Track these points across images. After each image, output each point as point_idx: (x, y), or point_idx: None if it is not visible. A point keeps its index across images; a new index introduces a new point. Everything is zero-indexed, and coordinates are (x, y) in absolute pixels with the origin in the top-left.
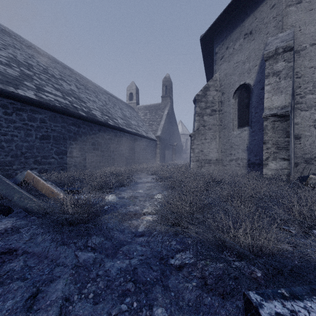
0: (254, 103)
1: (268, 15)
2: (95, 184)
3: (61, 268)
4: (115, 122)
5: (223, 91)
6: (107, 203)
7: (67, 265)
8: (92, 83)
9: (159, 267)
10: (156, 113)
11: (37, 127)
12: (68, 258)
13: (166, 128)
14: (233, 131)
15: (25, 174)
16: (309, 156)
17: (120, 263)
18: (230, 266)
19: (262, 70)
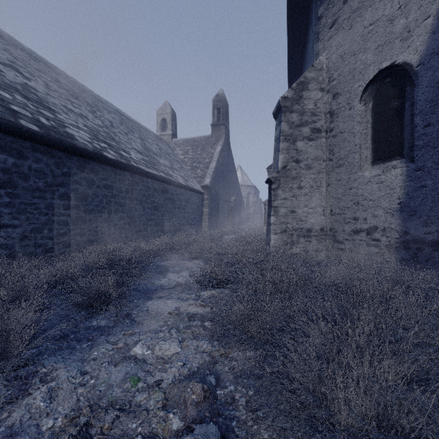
0: (420, 104)
1: None
2: None
3: None
4: (122, 156)
5: (336, 91)
6: None
7: None
8: (94, 95)
9: None
10: (203, 151)
11: None
12: None
13: (218, 173)
14: (361, 170)
15: None
16: None
17: None
18: None
19: None
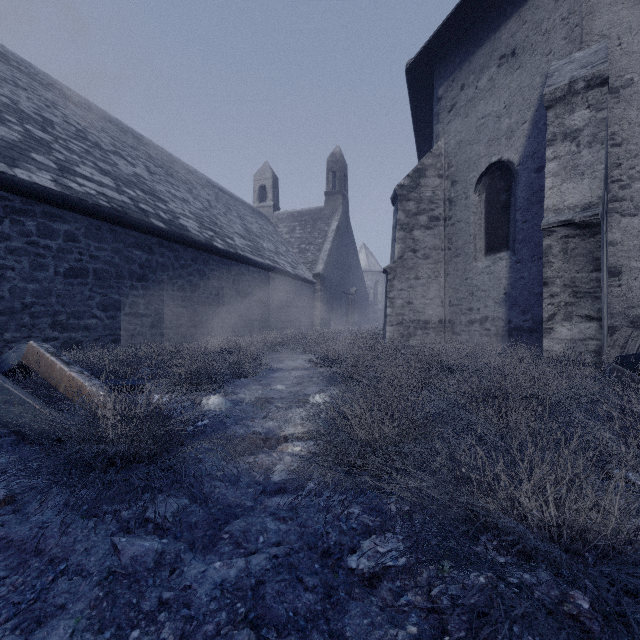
0: (520, 201)
1: (551, 13)
2: (181, 373)
3: (74, 581)
4: (228, 244)
5: (454, 178)
6: (206, 413)
7: (90, 574)
8: (182, 165)
9: (321, 578)
10: (314, 228)
11: (59, 250)
12: (93, 555)
13: (334, 257)
14: (476, 260)
15: (25, 349)
16: (639, 313)
17: (223, 568)
18: (504, 580)
19: (538, 132)
